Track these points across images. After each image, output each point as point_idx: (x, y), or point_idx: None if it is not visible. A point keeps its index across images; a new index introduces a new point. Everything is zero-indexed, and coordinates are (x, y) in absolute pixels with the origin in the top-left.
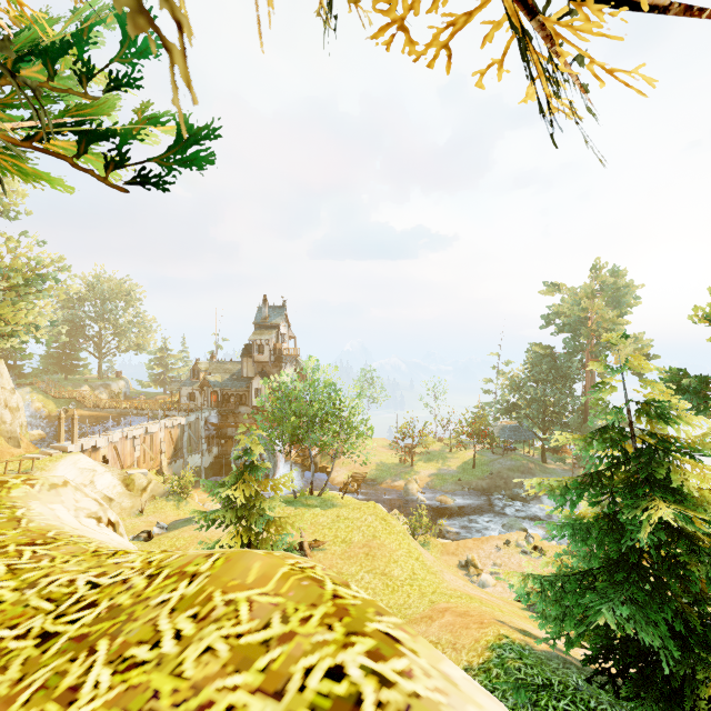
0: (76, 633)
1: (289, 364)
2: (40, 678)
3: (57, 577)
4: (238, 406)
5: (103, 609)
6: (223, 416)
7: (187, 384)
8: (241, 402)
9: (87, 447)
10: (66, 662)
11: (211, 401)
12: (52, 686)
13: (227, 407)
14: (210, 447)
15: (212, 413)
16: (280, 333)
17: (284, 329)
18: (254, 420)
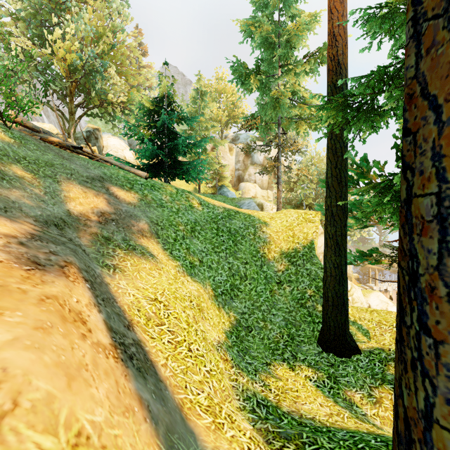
0: None
1: None
2: None
3: None
4: None
5: None
6: None
7: None
8: None
9: (381, 289)
10: None
11: None
12: None
13: None
14: None
15: None
16: None
17: None
18: None
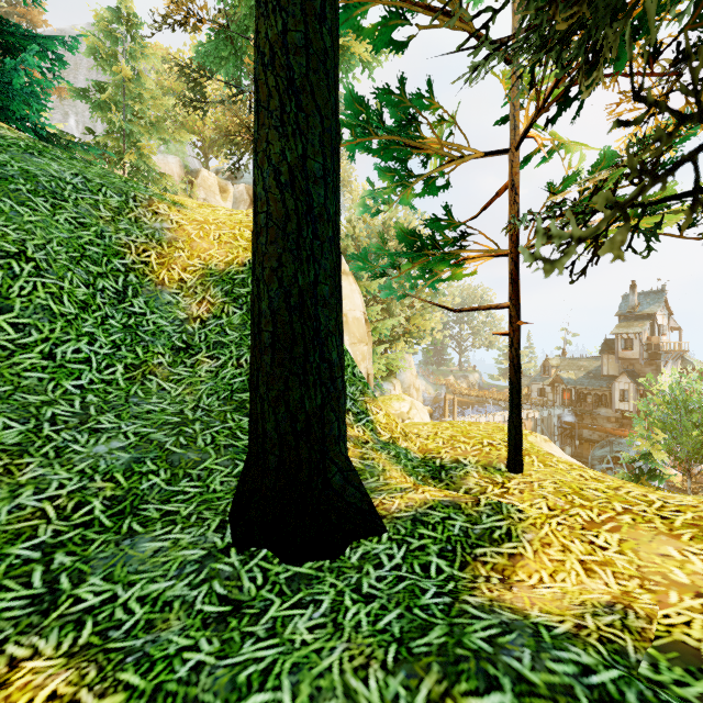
0: (685, 521)
1: (670, 363)
2: (686, 533)
3: (629, 489)
4: (595, 406)
5: (693, 516)
6: (577, 415)
7: (537, 380)
8: (600, 403)
9: None
10: (697, 532)
11: (563, 399)
12: (702, 539)
13: (582, 406)
14: (562, 445)
15: (565, 411)
16: (656, 324)
17: (662, 318)
18: (618, 425)
